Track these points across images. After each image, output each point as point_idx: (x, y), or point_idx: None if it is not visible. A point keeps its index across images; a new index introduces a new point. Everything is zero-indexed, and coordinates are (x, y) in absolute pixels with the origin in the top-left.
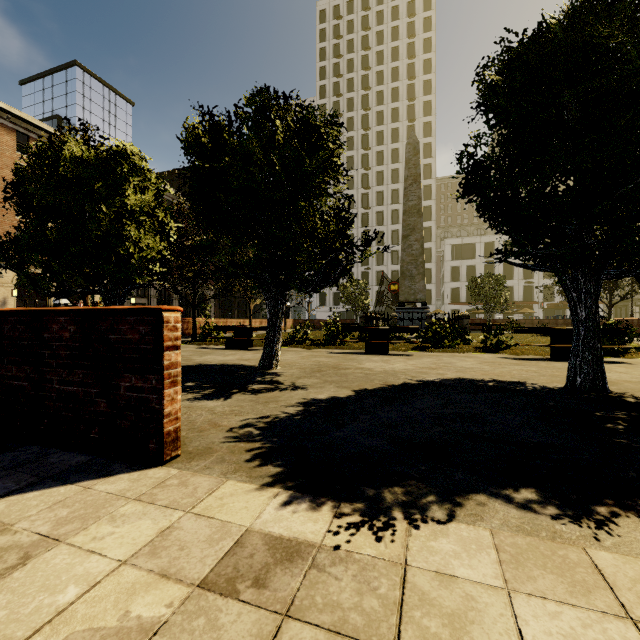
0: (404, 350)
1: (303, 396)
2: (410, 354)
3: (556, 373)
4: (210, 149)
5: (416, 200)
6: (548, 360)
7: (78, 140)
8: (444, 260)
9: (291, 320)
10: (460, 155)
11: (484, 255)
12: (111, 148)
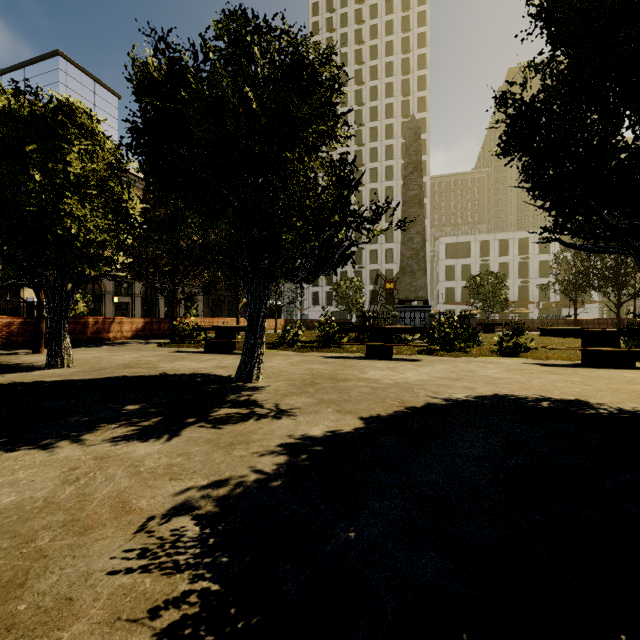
0: (409, 354)
1: (289, 431)
2: (418, 359)
3: (613, 386)
4: (161, 80)
5: (417, 189)
6: (583, 366)
7: (5, 90)
8: (439, 259)
9: (282, 320)
10: (501, 97)
11: (479, 254)
12: (50, 102)
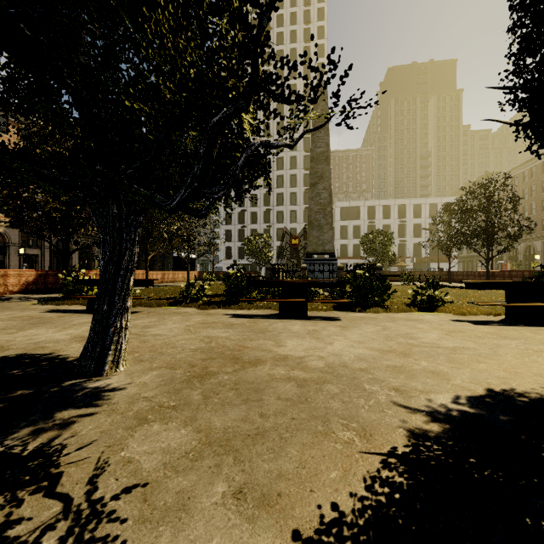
0: (325, 310)
1: None
2: (337, 316)
3: None
4: None
5: (324, 147)
6: (516, 324)
7: None
8: (335, 220)
9: (196, 272)
10: None
11: (367, 217)
12: None
